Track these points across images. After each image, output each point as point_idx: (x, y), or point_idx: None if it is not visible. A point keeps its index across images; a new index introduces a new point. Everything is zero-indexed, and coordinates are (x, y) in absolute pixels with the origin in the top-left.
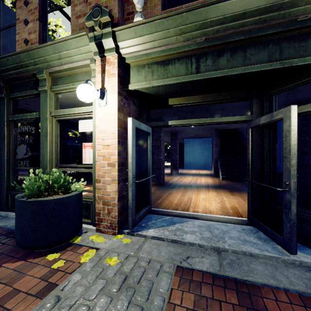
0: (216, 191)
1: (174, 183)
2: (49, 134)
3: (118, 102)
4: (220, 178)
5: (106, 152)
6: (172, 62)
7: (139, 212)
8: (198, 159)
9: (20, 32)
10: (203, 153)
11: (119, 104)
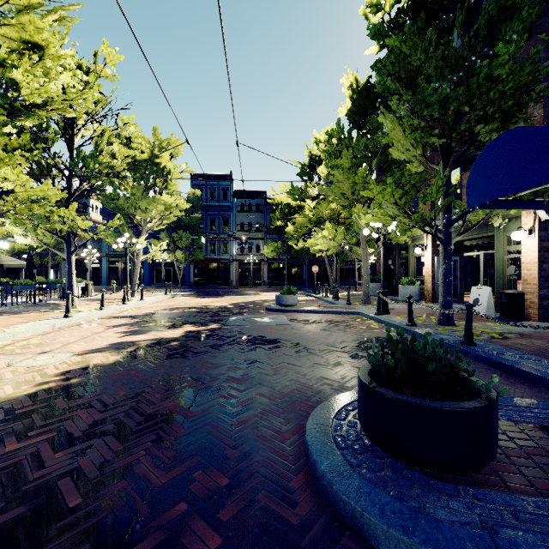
0: None
1: None
2: (411, 263)
3: (431, 251)
4: None
5: (428, 271)
6: None
7: None
8: None
9: None
10: None
11: (432, 251)
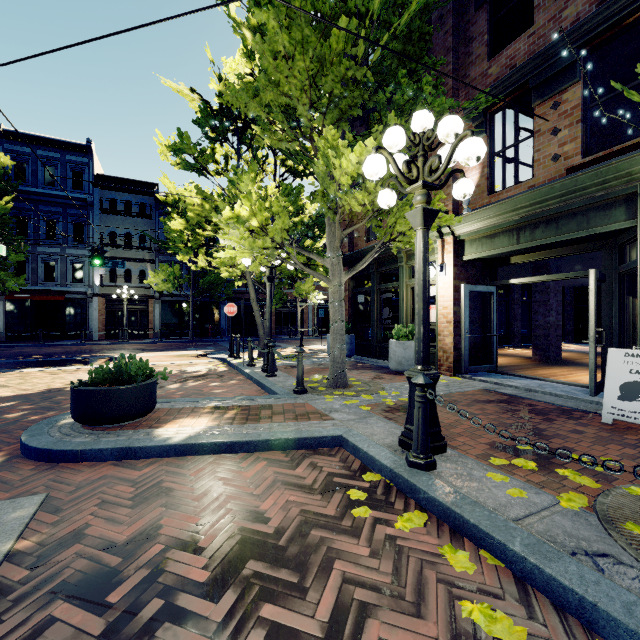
0: None
1: (580, 363)
2: (405, 299)
3: (453, 273)
4: None
5: (445, 312)
6: (497, 235)
7: (476, 365)
8: None
9: (384, 220)
10: None
11: (455, 274)
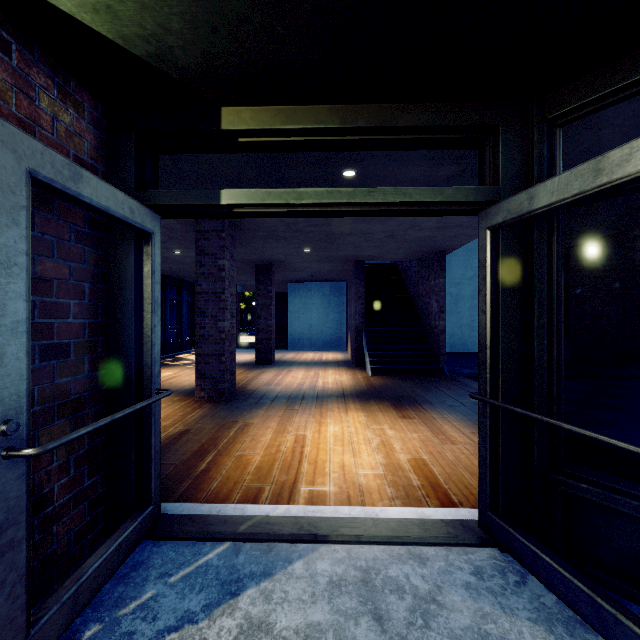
0: (364, 408)
1: (261, 392)
2: None
3: None
4: (369, 370)
5: None
6: None
7: (79, 569)
8: (319, 327)
9: None
10: (329, 315)
11: None
